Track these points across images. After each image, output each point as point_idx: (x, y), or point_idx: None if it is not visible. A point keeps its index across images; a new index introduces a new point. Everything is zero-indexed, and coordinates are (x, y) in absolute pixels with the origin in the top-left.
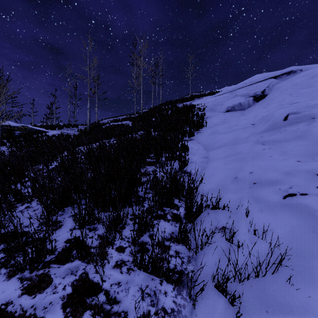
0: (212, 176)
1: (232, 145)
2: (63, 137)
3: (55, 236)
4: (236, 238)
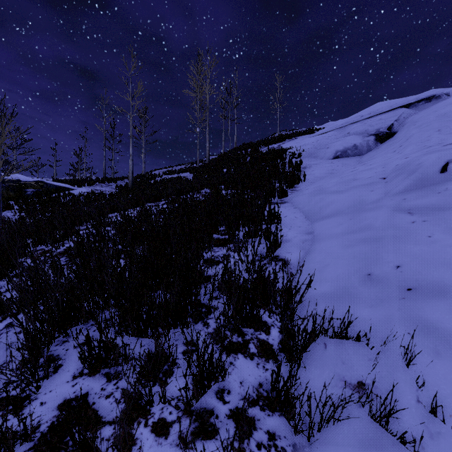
0: (324, 267)
1: (353, 214)
2: (94, 197)
3: (44, 392)
4: (394, 417)
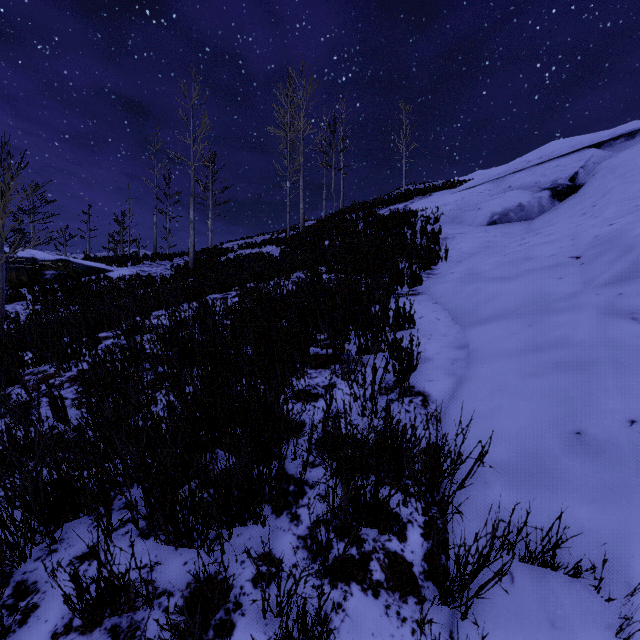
0: (493, 412)
1: (532, 316)
2: (139, 282)
3: None
4: None
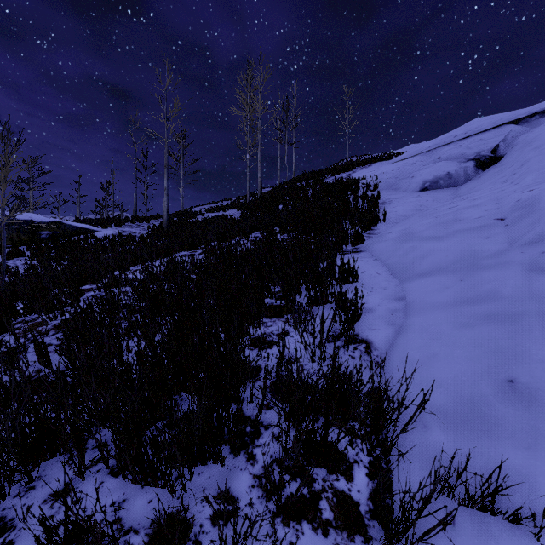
0: (430, 359)
1: (463, 272)
2: (121, 240)
3: None
4: None
